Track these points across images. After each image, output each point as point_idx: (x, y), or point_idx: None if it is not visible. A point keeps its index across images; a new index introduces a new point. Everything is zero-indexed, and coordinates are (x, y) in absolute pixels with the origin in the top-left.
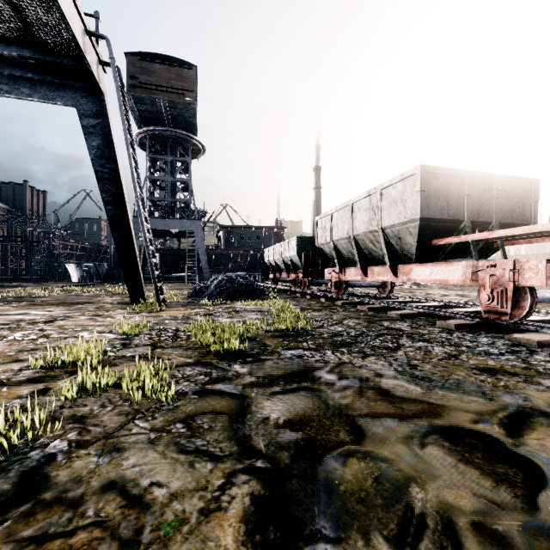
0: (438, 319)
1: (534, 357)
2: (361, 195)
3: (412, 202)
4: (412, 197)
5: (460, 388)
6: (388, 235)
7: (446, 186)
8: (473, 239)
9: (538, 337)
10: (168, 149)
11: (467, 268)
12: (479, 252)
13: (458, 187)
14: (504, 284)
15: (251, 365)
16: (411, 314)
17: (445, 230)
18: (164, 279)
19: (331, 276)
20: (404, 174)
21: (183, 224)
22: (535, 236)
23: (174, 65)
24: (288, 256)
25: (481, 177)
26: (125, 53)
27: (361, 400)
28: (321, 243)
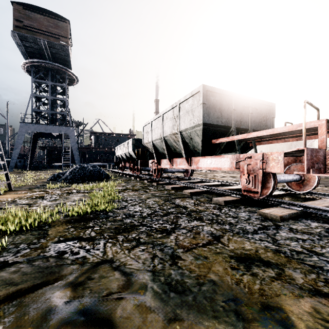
0: (215, 195)
1: (280, 234)
2: (167, 108)
3: (198, 112)
4: (198, 108)
5: (212, 303)
6: (184, 136)
7: (220, 102)
8: (236, 139)
9: (280, 212)
10: (49, 77)
11: (233, 159)
12: (241, 149)
13: (228, 104)
14: (256, 170)
15: None
16: (197, 192)
17: (220, 133)
18: (50, 167)
19: (152, 165)
20: (193, 91)
21: (60, 129)
22: (274, 139)
23: (52, 17)
24: (127, 151)
25: (242, 98)
26: (11, 2)
27: None
28: (146, 142)
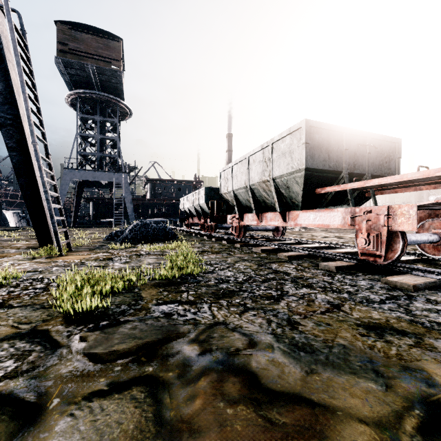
0: (321, 260)
1: (415, 305)
2: (255, 149)
3: (298, 153)
4: (298, 149)
5: (347, 362)
6: (278, 184)
7: (327, 140)
8: (350, 187)
9: (412, 280)
10: (97, 111)
11: (346, 214)
12: (354, 200)
13: (337, 142)
14: (378, 228)
15: (98, 334)
16: (297, 256)
17: (327, 180)
18: (96, 224)
19: (232, 221)
20: (291, 128)
21: (111, 176)
22: (401, 186)
23: (101, 36)
24: (198, 204)
25: (357, 134)
26: (54, 21)
27: (214, 405)
28: (224, 192)
